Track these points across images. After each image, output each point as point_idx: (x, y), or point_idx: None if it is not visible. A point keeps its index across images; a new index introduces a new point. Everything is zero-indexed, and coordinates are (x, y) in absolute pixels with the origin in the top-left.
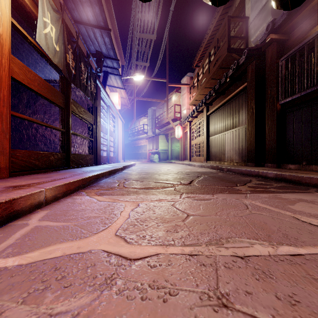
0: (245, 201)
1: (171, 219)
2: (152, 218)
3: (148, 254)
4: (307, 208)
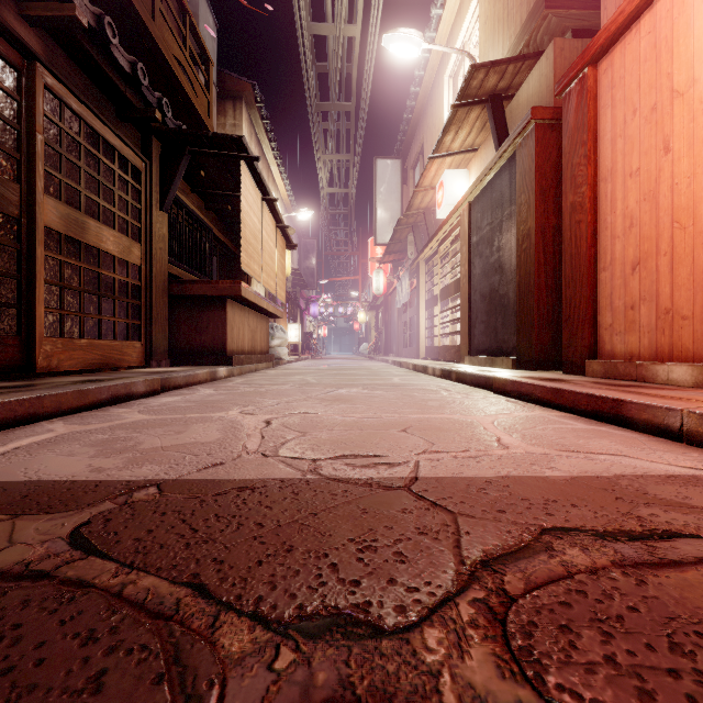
0: (267, 449)
1: (427, 428)
2: (453, 429)
3: (436, 415)
4: (198, 436)
